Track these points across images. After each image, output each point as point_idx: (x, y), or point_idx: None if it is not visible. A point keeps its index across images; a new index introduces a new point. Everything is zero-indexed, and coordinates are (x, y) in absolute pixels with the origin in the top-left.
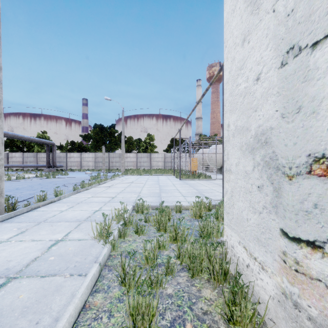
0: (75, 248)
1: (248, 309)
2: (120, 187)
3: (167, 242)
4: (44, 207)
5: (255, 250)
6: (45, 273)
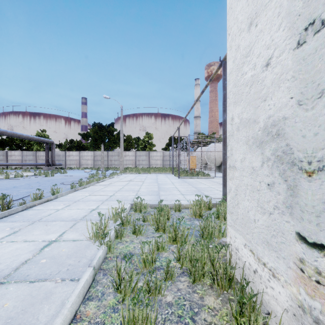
0: (69, 250)
1: (259, 323)
2: (118, 185)
3: (166, 243)
4: (40, 206)
5: (265, 255)
6: (35, 278)
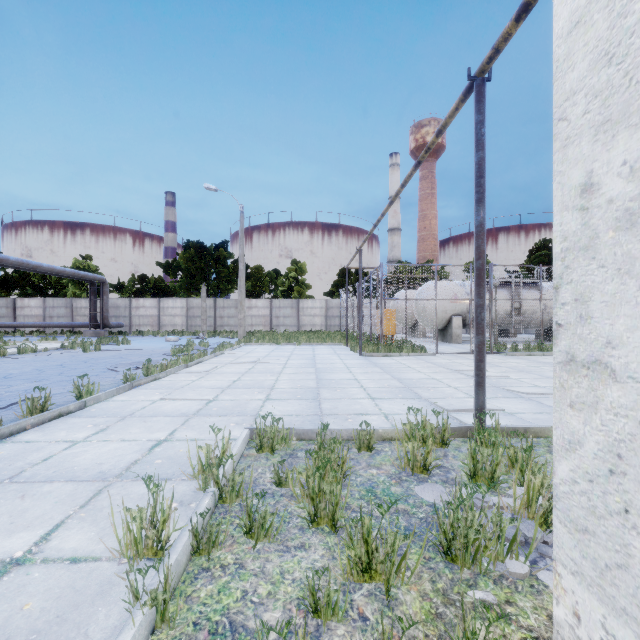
0: (44, 606)
1: None
2: (231, 373)
3: (342, 576)
4: (36, 431)
5: None
6: None
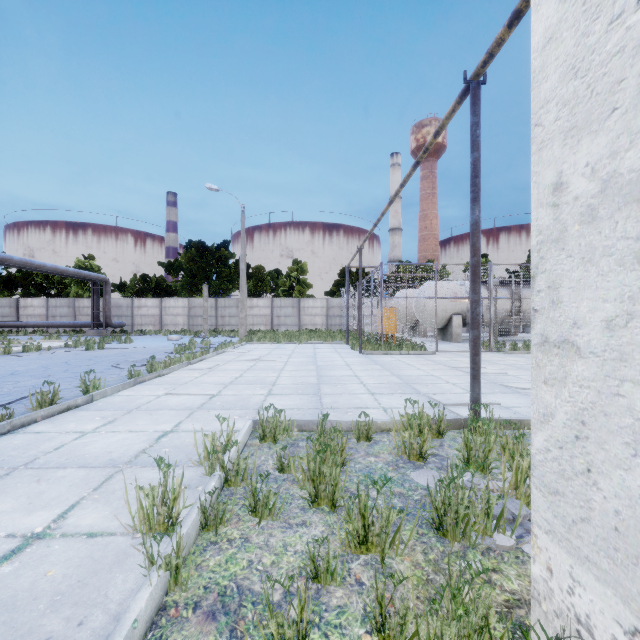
0: (66, 572)
1: None
2: (233, 370)
3: (340, 548)
4: (46, 423)
5: None
6: None
